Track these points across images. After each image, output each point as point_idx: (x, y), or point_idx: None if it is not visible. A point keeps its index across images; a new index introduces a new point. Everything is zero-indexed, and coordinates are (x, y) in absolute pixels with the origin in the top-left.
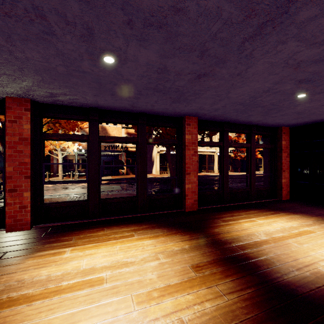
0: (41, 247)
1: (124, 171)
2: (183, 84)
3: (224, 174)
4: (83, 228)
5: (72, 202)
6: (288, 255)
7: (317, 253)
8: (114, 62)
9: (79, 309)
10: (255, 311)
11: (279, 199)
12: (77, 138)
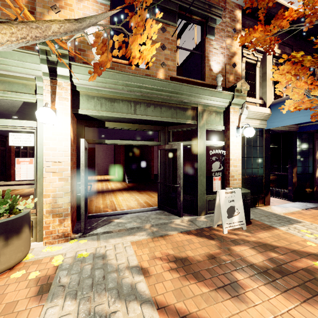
0: None
1: None
2: None
3: None
4: None
5: None
6: None
7: None
8: None
9: None
10: None
11: None
12: None
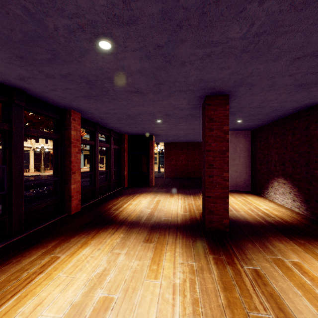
0: None
1: None
2: (118, 90)
3: (96, 171)
4: None
5: None
6: (167, 213)
7: (173, 208)
8: (106, 49)
9: None
10: (190, 239)
11: (123, 187)
12: None
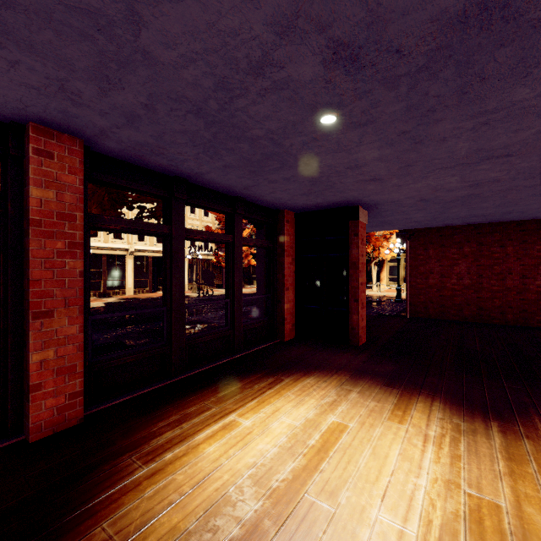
0: None
1: None
2: None
3: (174, 304)
4: None
5: None
6: None
7: (374, 530)
8: None
9: None
10: None
11: (281, 340)
12: None
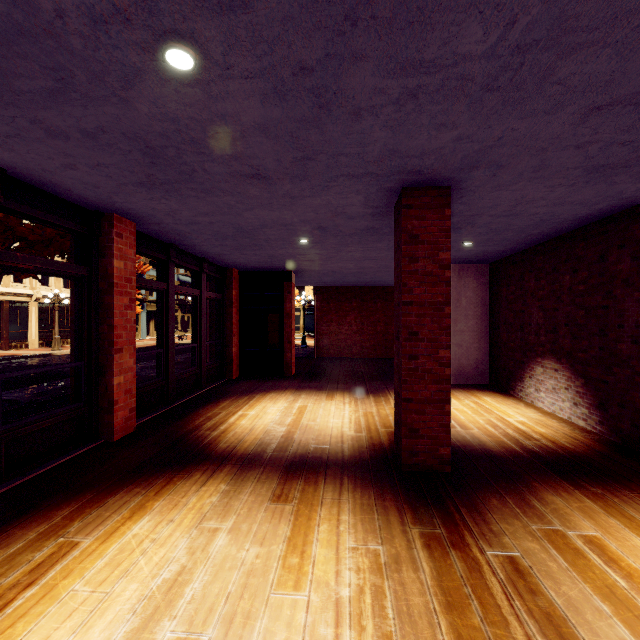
0: None
1: None
2: (214, 171)
3: (170, 346)
4: None
5: None
6: (322, 435)
7: (333, 423)
8: (182, 69)
9: None
10: (370, 491)
11: (229, 378)
12: None
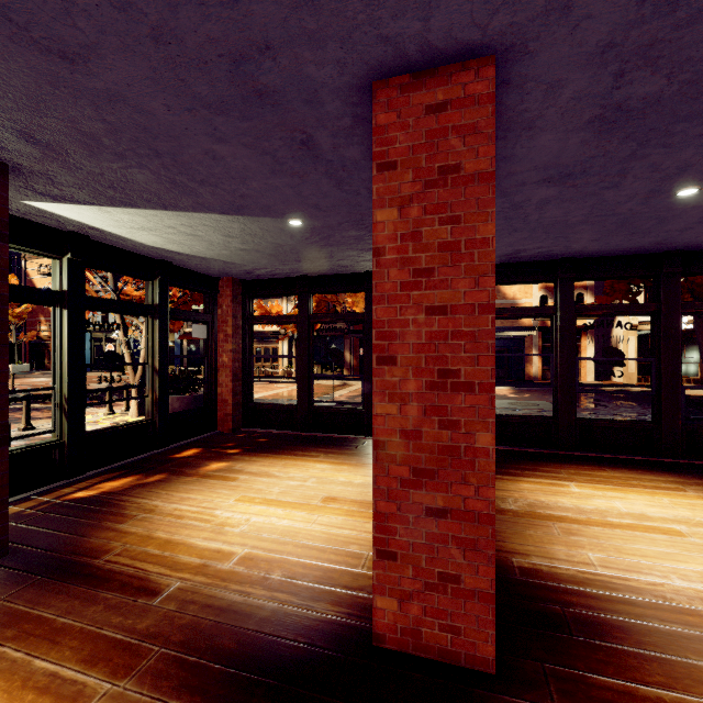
0: (521, 473)
1: (537, 372)
2: None
3: None
4: (560, 461)
5: (527, 418)
6: None
7: None
8: (695, 192)
9: (672, 551)
10: None
11: None
12: (537, 313)
